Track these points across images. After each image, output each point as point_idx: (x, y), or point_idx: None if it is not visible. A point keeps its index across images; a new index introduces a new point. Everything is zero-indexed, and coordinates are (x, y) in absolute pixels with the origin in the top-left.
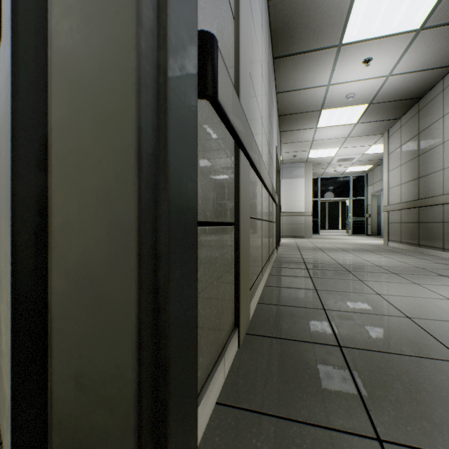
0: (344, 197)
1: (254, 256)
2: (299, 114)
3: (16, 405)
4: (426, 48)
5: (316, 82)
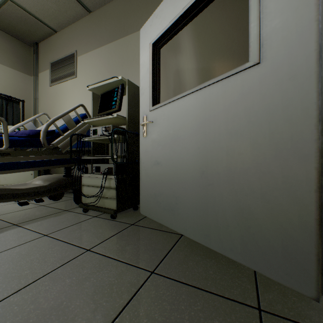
0: None
1: None
2: None
3: (318, 254)
4: None
5: None
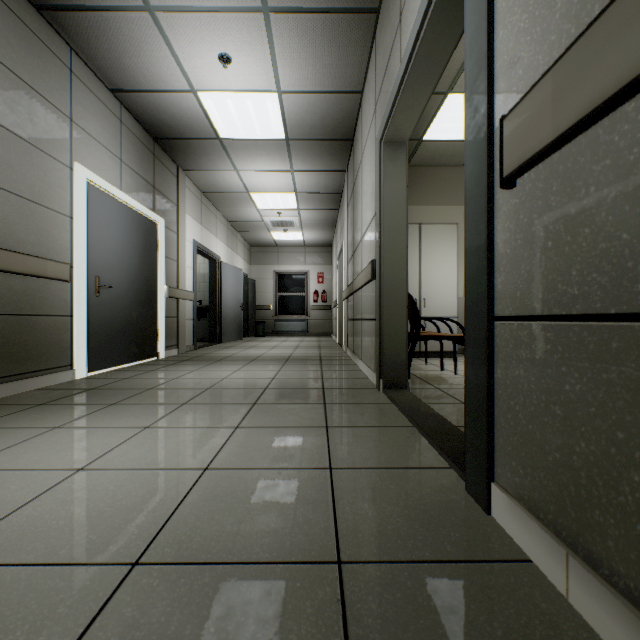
0: None
1: None
2: None
3: None
4: None
5: None
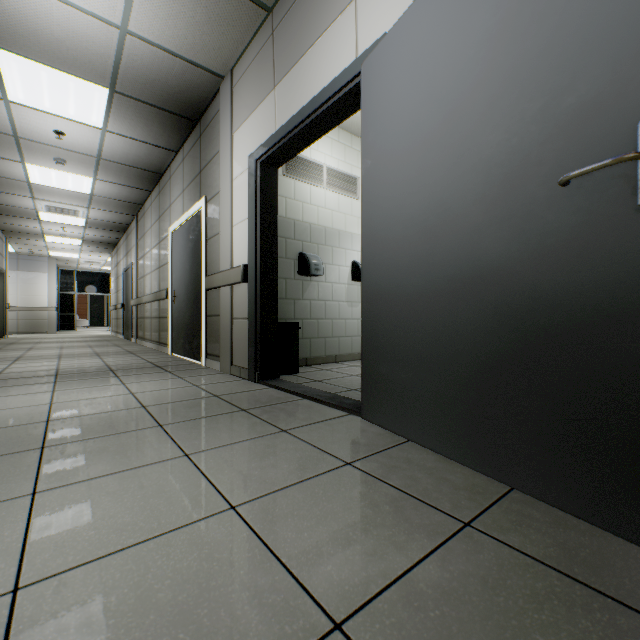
0: (104, 293)
1: None
2: (24, 233)
3: None
4: (97, 231)
5: (31, 225)
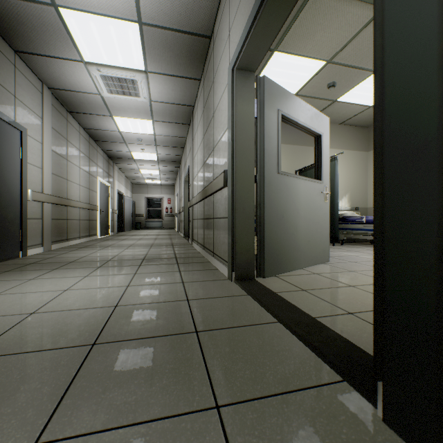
0: None
1: (195, 231)
2: None
3: None
4: None
5: None
